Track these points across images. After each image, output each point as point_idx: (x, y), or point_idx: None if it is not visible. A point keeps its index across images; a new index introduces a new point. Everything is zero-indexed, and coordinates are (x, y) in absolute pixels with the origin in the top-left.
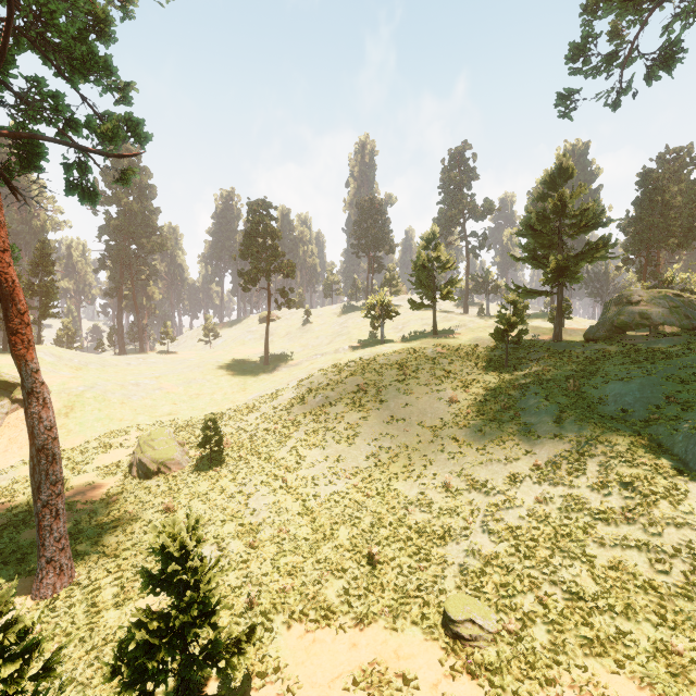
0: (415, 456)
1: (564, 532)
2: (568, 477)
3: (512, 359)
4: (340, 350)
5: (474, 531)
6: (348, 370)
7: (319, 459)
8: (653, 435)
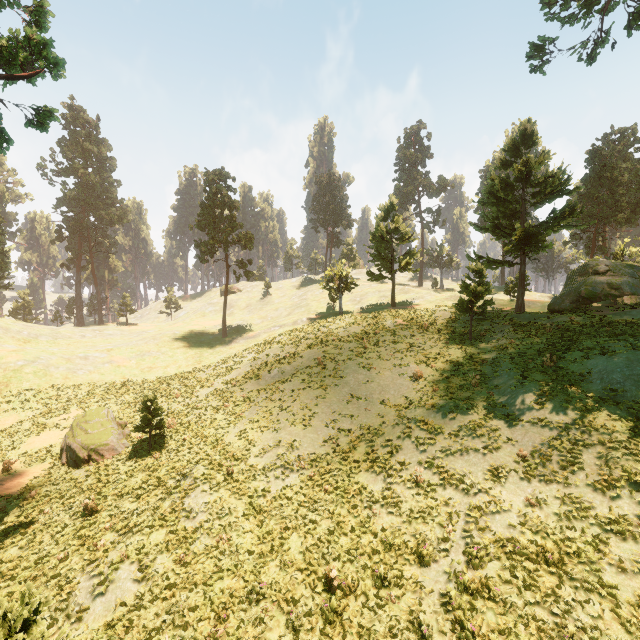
0: (379, 440)
1: (571, 549)
2: (562, 473)
3: (475, 331)
4: (299, 322)
5: (455, 544)
6: (306, 342)
7: (270, 444)
8: None
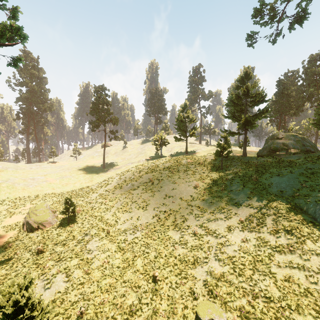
0: (178, 216)
1: (259, 259)
2: (257, 227)
3: (224, 165)
4: (141, 161)
5: (210, 259)
6: (144, 171)
7: (127, 219)
8: (297, 204)
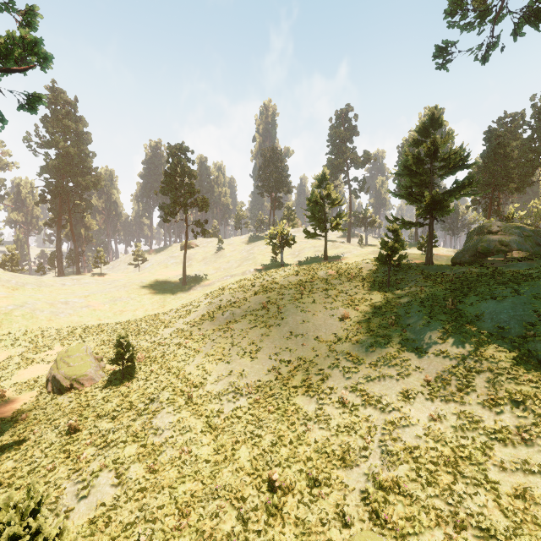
0: (313, 370)
1: (464, 454)
2: (458, 394)
3: (393, 280)
4: (247, 272)
5: (373, 451)
6: (253, 289)
7: (224, 373)
8: (532, 351)
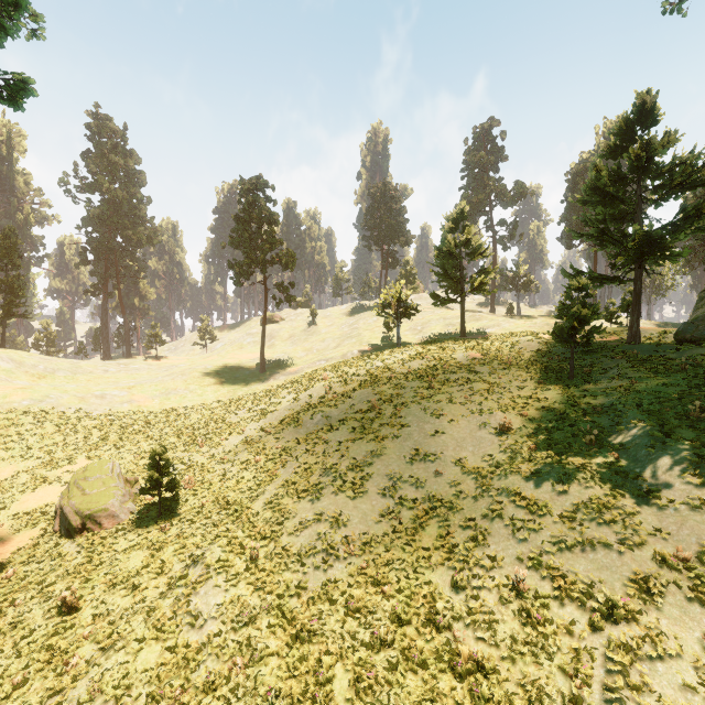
0: (456, 518)
1: None
2: None
3: (576, 367)
4: (349, 355)
5: None
6: (357, 380)
7: (310, 517)
8: None
